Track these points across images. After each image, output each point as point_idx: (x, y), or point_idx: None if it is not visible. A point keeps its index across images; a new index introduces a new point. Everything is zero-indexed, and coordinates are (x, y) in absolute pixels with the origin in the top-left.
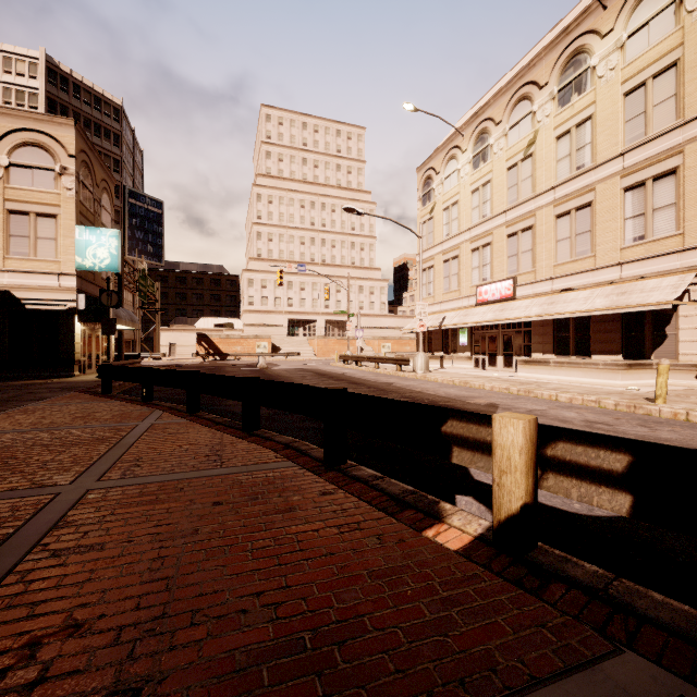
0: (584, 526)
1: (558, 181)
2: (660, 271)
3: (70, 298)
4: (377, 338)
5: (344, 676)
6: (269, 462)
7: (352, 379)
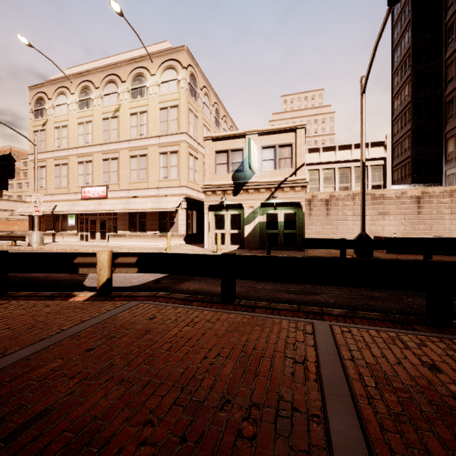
0: (129, 288)
1: (131, 137)
2: (172, 194)
3: None
4: None
5: (51, 326)
6: None
7: None
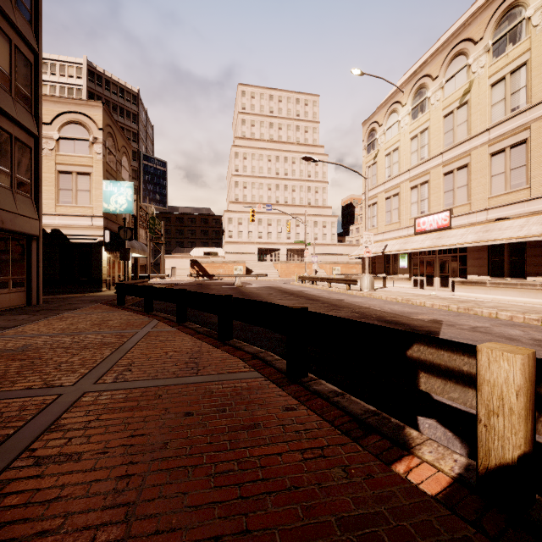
0: None
1: (492, 123)
2: None
3: (99, 234)
4: (328, 262)
5: None
6: (238, 371)
7: (309, 296)
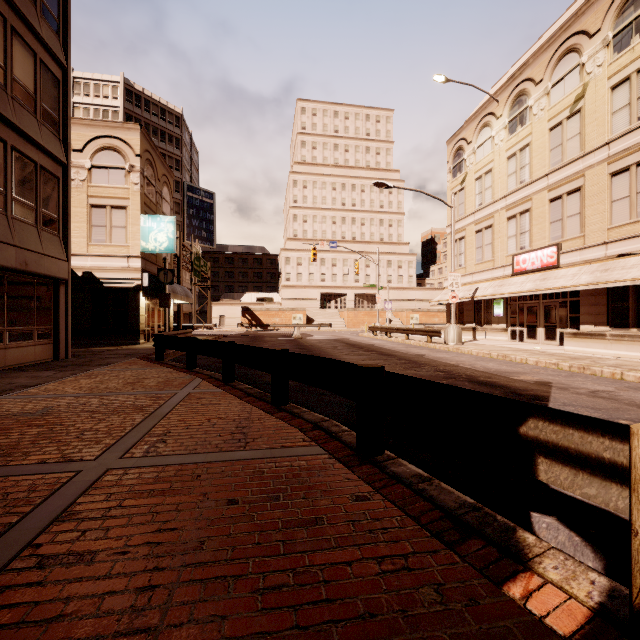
0: None
1: (613, 135)
2: None
3: (136, 277)
4: (405, 310)
5: None
6: (295, 446)
7: (382, 350)
